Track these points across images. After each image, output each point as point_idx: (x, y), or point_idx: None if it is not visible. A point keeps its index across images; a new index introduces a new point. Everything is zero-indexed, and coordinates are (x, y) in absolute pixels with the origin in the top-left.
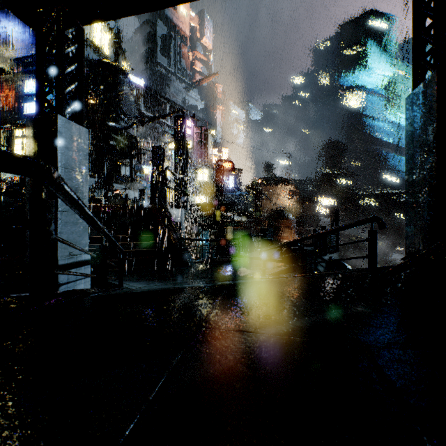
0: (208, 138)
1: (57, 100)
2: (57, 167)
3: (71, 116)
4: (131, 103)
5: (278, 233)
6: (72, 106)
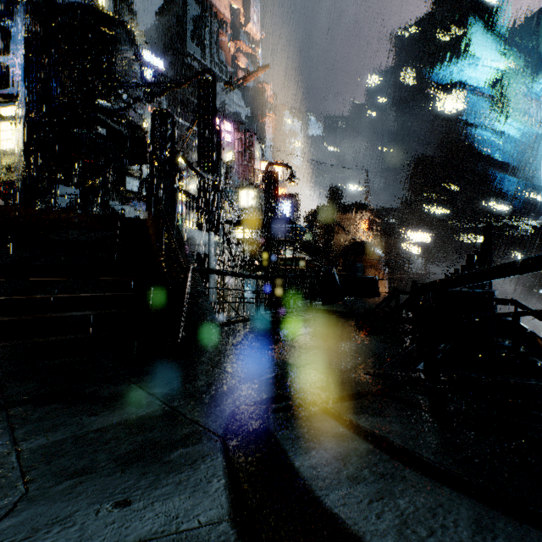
0: (254, 147)
1: None
2: None
3: None
4: (135, 75)
5: None
6: None
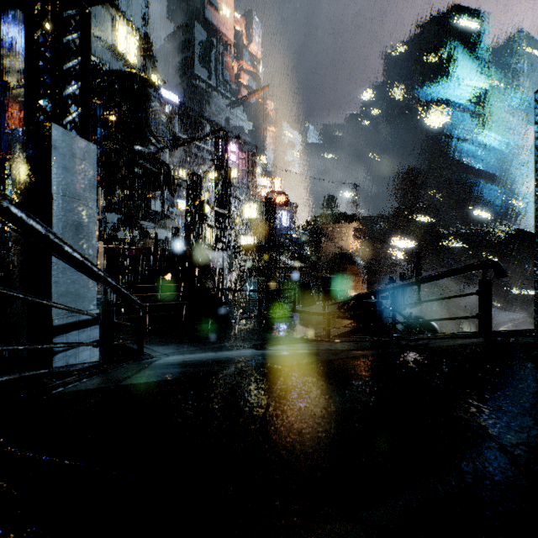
0: (256, 165)
1: (52, 105)
2: (51, 194)
3: (74, 127)
4: (162, 122)
5: (343, 281)
6: (73, 114)
